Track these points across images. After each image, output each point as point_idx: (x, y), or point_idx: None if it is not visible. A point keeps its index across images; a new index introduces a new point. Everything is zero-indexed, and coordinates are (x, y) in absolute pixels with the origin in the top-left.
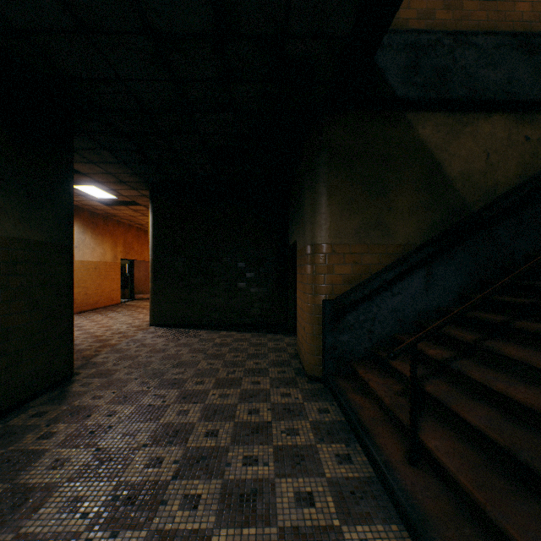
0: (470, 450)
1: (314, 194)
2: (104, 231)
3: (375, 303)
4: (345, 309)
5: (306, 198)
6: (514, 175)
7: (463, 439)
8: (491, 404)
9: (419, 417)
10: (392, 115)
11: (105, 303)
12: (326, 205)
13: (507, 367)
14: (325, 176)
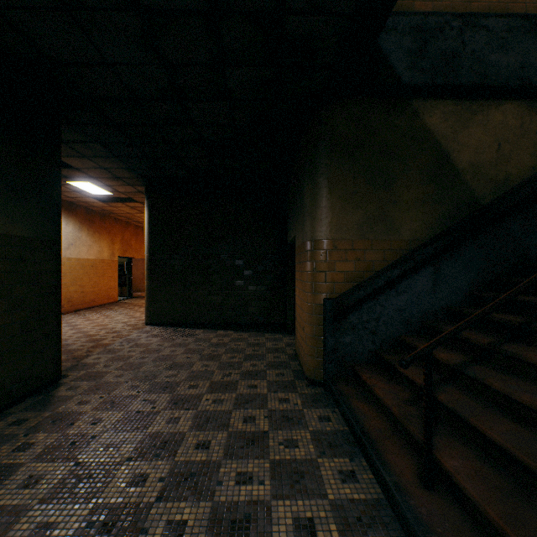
0: (494, 472)
1: (314, 187)
2: (101, 228)
3: (379, 303)
4: (347, 309)
5: (305, 191)
6: (527, 166)
7: (485, 458)
8: (515, 417)
9: (432, 430)
10: (397, 103)
11: (102, 301)
12: (327, 199)
13: (530, 374)
14: (326, 167)
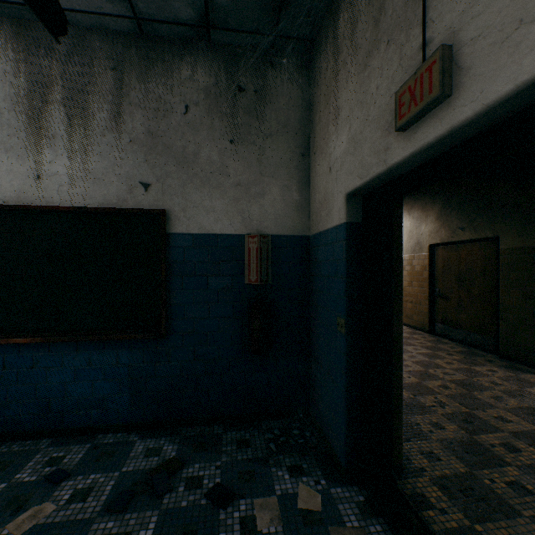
0: None
1: None
2: None
3: None
4: None
5: None
6: None
7: None
8: None
9: None
10: None
11: None
12: None
13: None
14: None
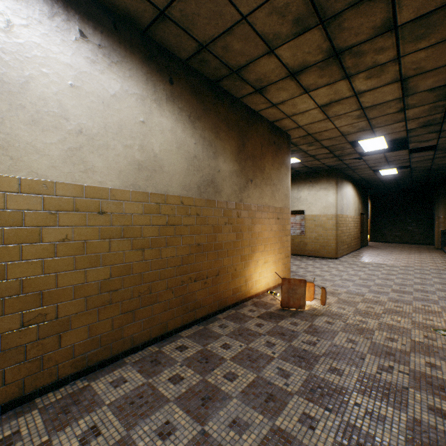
0: None
1: (437, 204)
2: None
3: None
4: None
5: (435, 205)
6: None
7: None
8: None
9: None
10: None
11: None
12: (441, 207)
13: None
14: (441, 200)
